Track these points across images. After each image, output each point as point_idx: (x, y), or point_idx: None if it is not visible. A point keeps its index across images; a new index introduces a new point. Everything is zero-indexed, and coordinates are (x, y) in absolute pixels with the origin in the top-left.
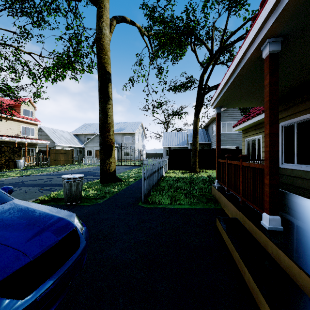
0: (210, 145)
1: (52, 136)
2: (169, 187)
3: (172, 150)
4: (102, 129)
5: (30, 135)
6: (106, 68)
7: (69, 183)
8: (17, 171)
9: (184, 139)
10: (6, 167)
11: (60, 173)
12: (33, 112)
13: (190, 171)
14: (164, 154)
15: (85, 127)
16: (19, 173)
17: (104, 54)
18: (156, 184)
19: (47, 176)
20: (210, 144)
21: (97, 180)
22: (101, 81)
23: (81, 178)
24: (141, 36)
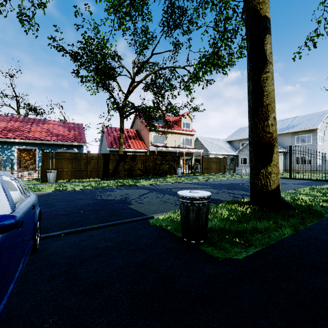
0: None
1: (206, 145)
2: None
3: None
4: (254, 118)
5: (188, 145)
6: (260, 12)
7: (184, 206)
8: (174, 177)
9: None
10: (169, 174)
11: (207, 183)
12: (190, 123)
13: None
14: None
15: (239, 132)
16: (175, 179)
17: None
18: None
19: (194, 184)
20: None
21: (246, 199)
22: (252, 38)
23: (205, 200)
24: None
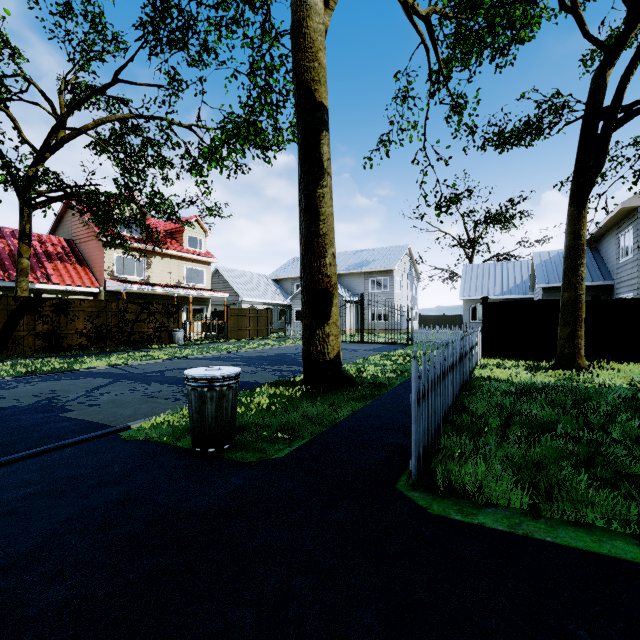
0: (611, 291)
1: (235, 284)
2: (501, 420)
3: (494, 305)
4: (307, 252)
5: (199, 283)
6: (316, 94)
7: (197, 393)
8: (170, 349)
9: (520, 278)
10: (156, 341)
11: (237, 356)
12: (204, 240)
13: (555, 364)
14: (466, 317)
15: (293, 265)
16: (171, 352)
17: (311, 59)
18: (455, 403)
19: (212, 360)
20: (611, 288)
21: (299, 378)
22: (304, 129)
23: (231, 381)
24: (408, 18)
